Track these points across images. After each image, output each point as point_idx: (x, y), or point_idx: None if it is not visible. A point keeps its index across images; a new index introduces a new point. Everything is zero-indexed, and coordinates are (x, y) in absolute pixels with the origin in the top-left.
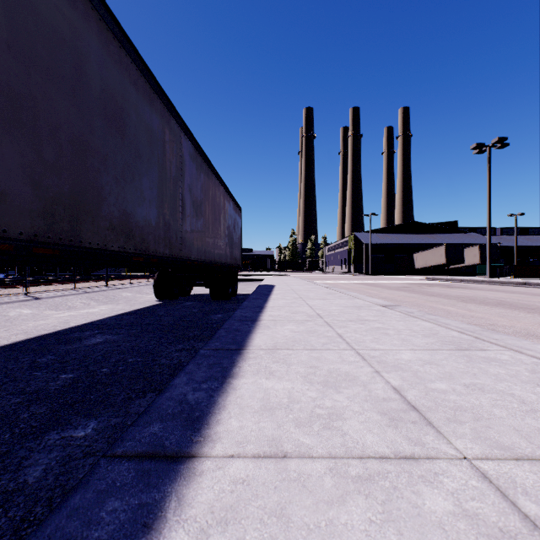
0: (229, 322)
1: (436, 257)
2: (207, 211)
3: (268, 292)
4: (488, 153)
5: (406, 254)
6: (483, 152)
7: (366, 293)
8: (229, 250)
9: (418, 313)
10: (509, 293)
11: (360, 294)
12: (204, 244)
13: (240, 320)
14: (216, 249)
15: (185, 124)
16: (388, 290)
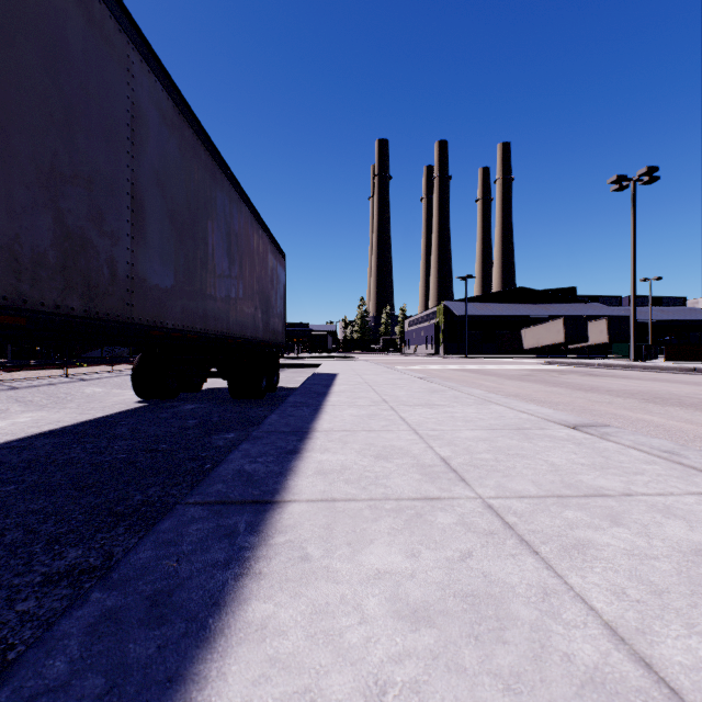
0: (176, 520)
1: (552, 334)
2: (210, 240)
3: (325, 388)
4: (632, 189)
5: (511, 330)
6: (623, 188)
7: (480, 386)
8: (261, 316)
9: (699, 456)
10: (692, 385)
11: (490, 393)
12: (203, 300)
13: (223, 500)
14: (233, 312)
15: (144, 40)
16: (510, 381)
